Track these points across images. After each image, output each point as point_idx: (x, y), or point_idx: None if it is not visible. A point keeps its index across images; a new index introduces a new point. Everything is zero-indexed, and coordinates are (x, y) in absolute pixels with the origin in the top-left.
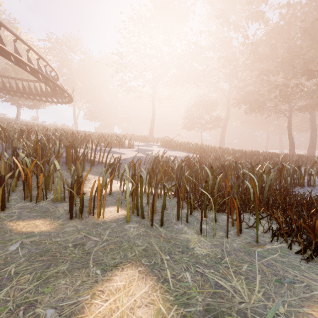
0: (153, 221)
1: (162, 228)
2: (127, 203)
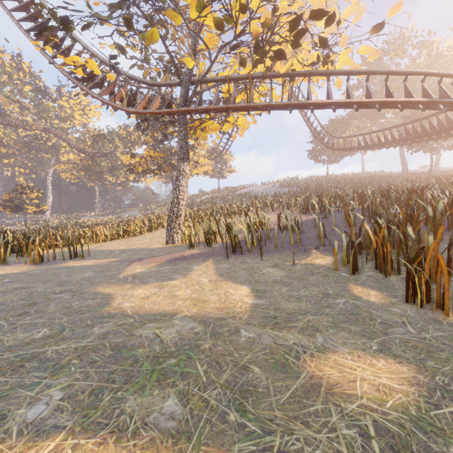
0: None
1: None
2: None
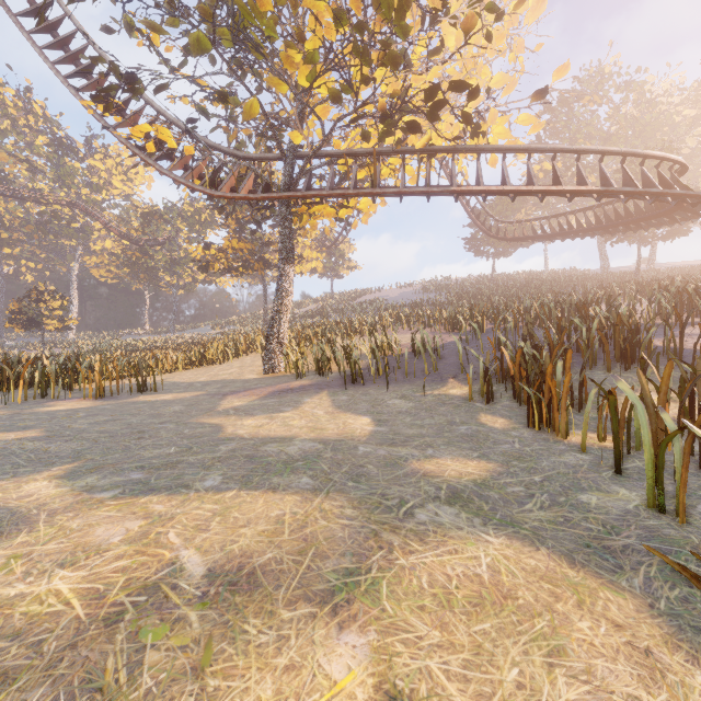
0: (624, 467)
1: (611, 473)
2: (583, 421)
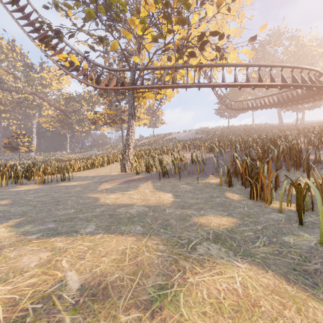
0: (303, 221)
1: (297, 224)
2: (280, 197)
